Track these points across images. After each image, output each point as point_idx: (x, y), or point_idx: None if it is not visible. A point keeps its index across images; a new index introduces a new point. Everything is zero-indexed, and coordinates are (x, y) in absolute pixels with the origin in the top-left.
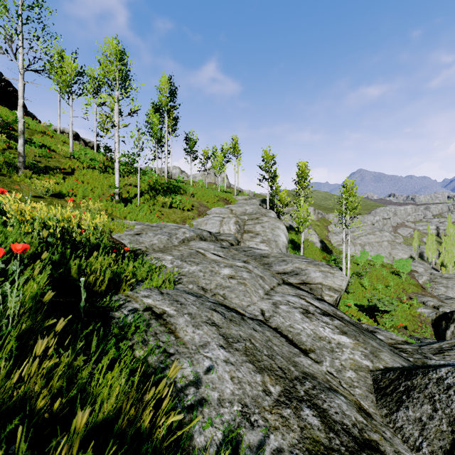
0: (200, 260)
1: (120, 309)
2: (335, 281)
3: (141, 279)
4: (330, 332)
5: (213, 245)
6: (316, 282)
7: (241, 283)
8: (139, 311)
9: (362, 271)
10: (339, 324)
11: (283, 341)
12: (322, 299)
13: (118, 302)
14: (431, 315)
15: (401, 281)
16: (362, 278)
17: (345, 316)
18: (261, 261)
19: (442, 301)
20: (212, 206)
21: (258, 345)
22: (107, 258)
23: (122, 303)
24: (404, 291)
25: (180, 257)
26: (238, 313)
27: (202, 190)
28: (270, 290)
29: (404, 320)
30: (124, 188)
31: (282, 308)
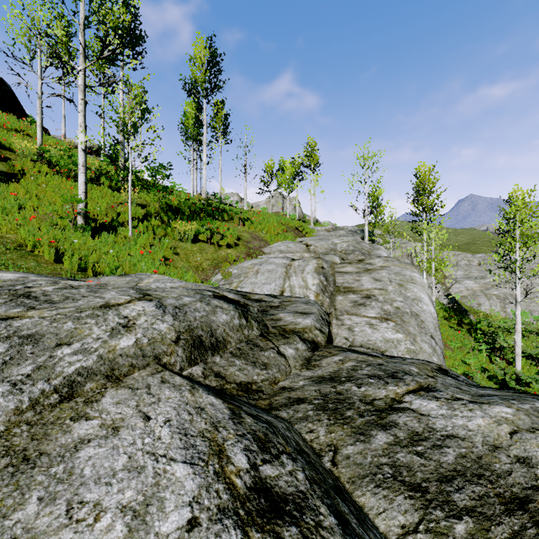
0: None
1: None
2: None
3: None
4: None
5: (196, 472)
6: None
7: None
8: None
9: (538, 353)
10: None
11: None
12: None
13: None
14: None
15: None
16: (537, 363)
17: None
18: None
19: None
20: (274, 239)
21: None
22: None
23: None
24: None
25: None
26: None
27: (261, 215)
28: None
29: None
30: (109, 207)
31: None
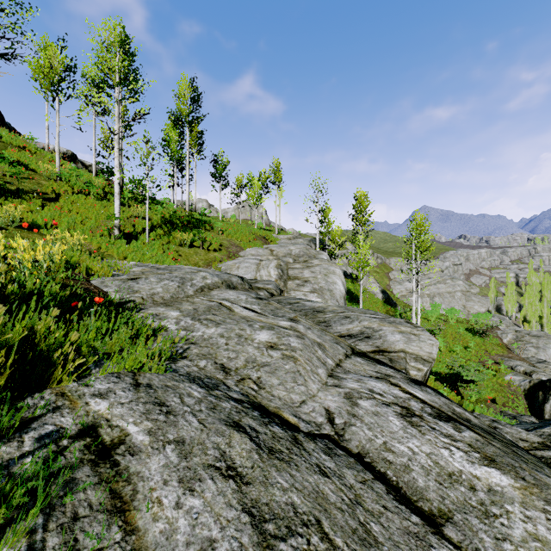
0: (222, 318)
1: (21, 434)
2: (423, 346)
3: (114, 352)
4: (464, 460)
5: (245, 295)
6: (397, 349)
7: (288, 357)
8: (63, 439)
9: (435, 329)
10: (474, 439)
11: (382, 495)
12: (419, 381)
13: (30, 412)
14: (524, 384)
15: (482, 341)
16: (435, 337)
17: (469, 416)
18: (314, 318)
19: (533, 366)
20: (247, 246)
21: (341, 541)
22: (45, 316)
23: (37, 416)
24: (487, 353)
25: (192, 312)
26: (285, 424)
27: (235, 226)
28: (335, 367)
29: (490, 390)
30: (127, 220)
31: (364, 405)
